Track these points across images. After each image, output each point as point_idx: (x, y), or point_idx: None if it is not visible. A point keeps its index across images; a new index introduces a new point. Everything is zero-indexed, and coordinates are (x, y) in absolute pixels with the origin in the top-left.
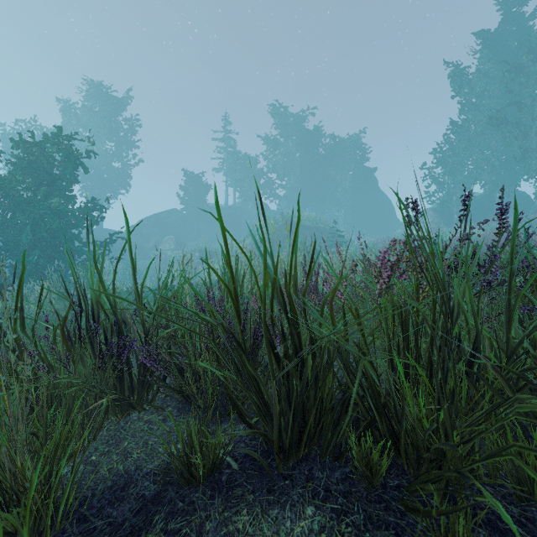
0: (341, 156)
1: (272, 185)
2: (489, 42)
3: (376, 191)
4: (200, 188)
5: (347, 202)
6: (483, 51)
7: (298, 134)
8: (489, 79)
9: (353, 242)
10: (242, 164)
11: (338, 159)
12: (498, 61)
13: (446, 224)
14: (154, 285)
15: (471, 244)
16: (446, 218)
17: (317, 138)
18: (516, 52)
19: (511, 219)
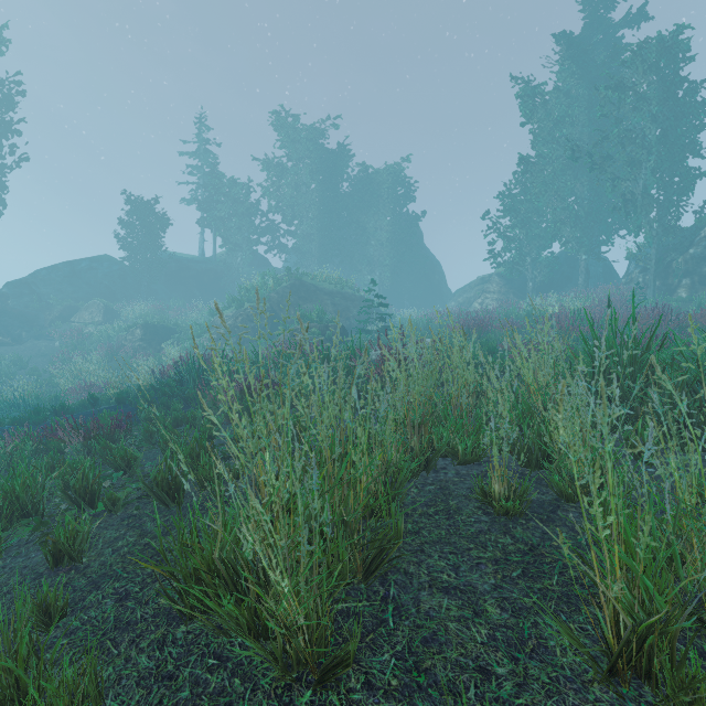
0: (376, 194)
1: (274, 230)
2: (574, 48)
3: (421, 249)
4: (154, 224)
5: (384, 261)
6: (567, 59)
7: (314, 157)
8: (574, 98)
9: (394, 318)
10: (226, 193)
11: (371, 199)
12: (584, 76)
13: (517, 295)
14: (20, 394)
15: (596, 321)
16: (516, 287)
17: (342, 166)
18: (608, 64)
19: (603, 289)
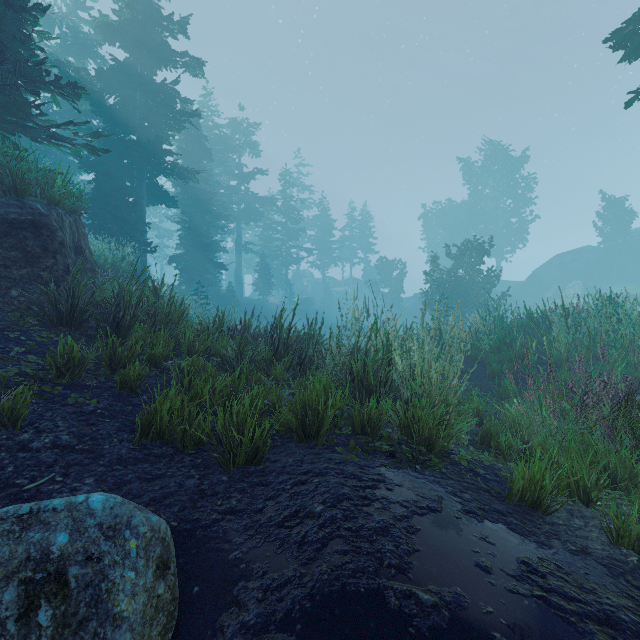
0: None
1: None
2: None
3: None
4: (624, 214)
5: None
6: None
7: None
8: None
9: None
10: None
11: None
12: None
13: None
14: None
15: None
16: None
17: None
18: None
19: None
